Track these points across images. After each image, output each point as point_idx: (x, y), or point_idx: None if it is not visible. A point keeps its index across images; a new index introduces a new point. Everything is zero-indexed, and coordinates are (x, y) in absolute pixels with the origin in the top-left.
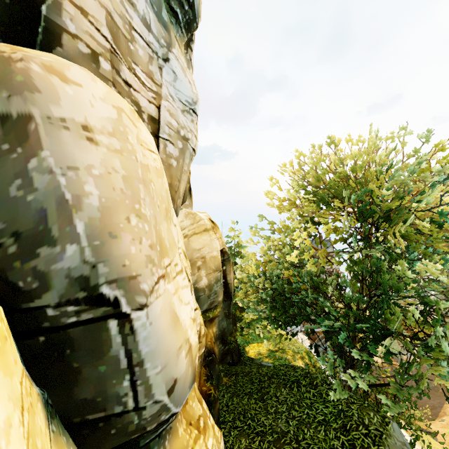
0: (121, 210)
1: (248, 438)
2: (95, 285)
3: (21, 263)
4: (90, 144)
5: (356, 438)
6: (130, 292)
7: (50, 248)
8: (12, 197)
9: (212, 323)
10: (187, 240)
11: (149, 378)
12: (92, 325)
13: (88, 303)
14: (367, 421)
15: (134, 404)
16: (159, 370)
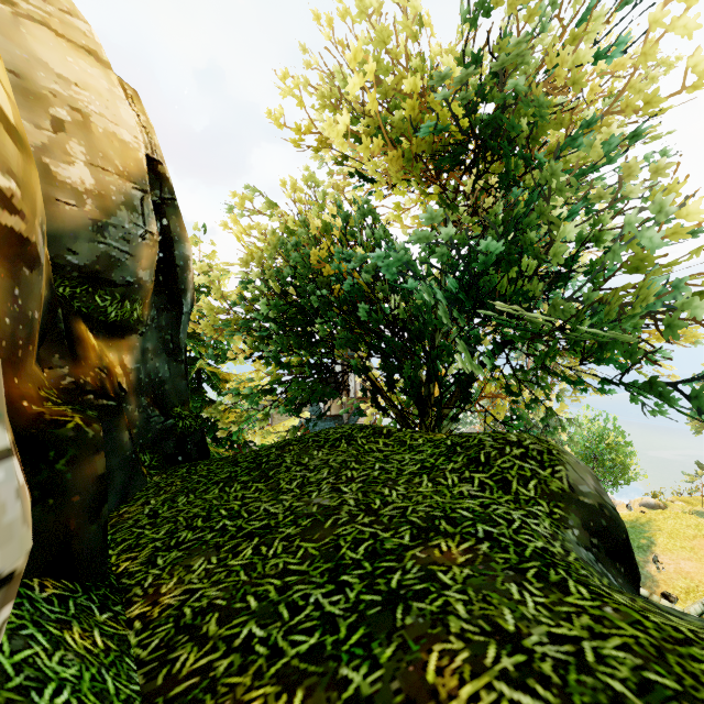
0: None
1: (218, 552)
2: None
3: None
4: None
5: (504, 468)
6: None
7: None
8: None
9: (120, 340)
10: (7, 12)
11: None
12: None
13: None
14: (515, 440)
15: None
16: None
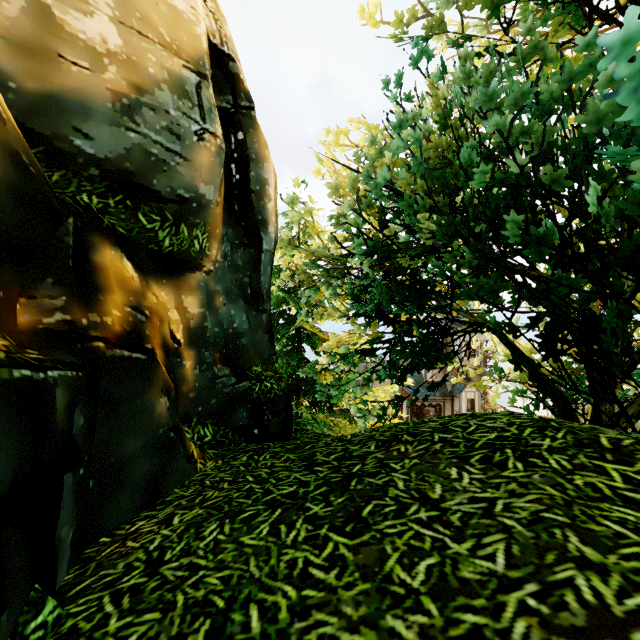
0: None
1: None
2: None
3: None
4: None
5: None
6: None
7: None
8: None
9: (178, 276)
10: None
11: None
12: None
13: None
14: None
15: None
16: None
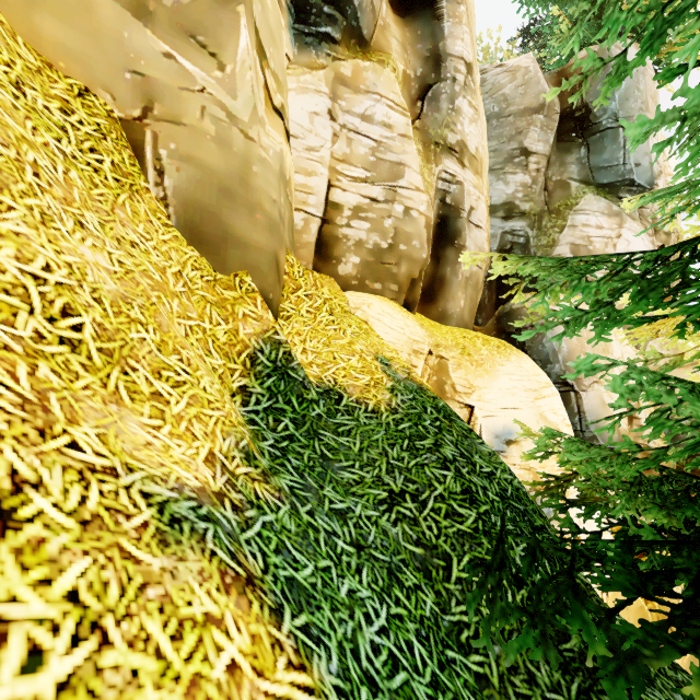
0: (575, 352)
1: None
2: (565, 378)
3: (542, 369)
4: (562, 328)
5: None
6: (578, 383)
7: (550, 365)
8: (540, 350)
9: None
10: None
11: (587, 420)
12: (563, 393)
13: (562, 384)
14: None
15: (580, 428)
16: (592, 419)
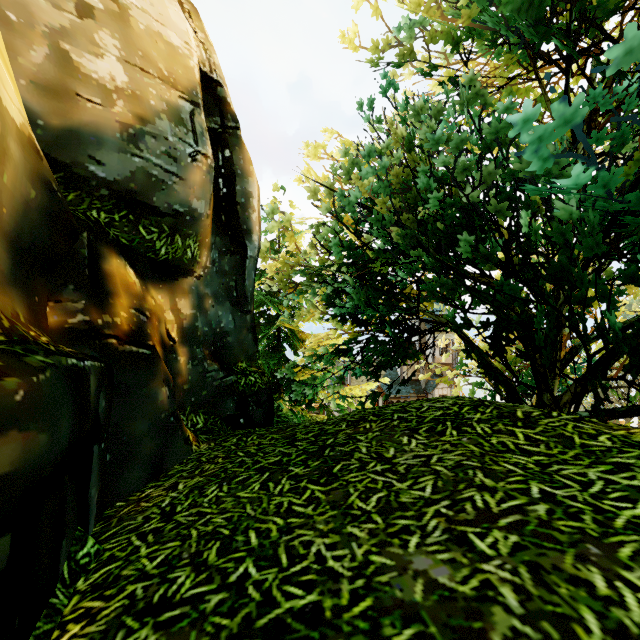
0: None
1: None
2: None
3: None
4: None
5: None
6: None
7: None
8: None
9: (173, 281)
10: None
11: None
12: None
13: None
14: None
15: None
16: None
